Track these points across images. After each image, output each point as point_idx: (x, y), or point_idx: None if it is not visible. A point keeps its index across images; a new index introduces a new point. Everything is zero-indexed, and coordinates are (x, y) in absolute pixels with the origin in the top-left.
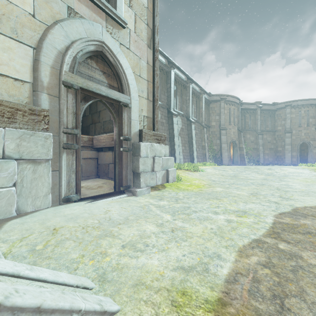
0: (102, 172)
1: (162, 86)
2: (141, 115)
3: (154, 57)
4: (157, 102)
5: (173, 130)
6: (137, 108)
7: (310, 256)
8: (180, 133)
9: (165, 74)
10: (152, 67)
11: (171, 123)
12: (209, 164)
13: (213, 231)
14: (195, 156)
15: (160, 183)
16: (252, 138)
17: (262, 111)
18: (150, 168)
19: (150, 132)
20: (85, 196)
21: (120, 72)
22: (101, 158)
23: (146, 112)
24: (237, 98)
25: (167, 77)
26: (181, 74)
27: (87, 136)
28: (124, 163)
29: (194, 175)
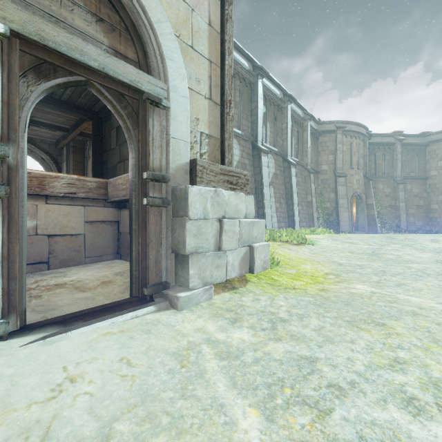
0: (125, 248)
1: (244, 105)
2: (195, 131)
3: (224, 12)
4: (231, 107)
5: (260, 175)
6: (184, 114)
7: None
8: (273, 182)
9: (248, 86)
10: (220, 36)
11: (257, 165)
12: (321, 231)
13: None
14: (297, 218)
15: (235, 275)
16: (387, 189)
17: (405, 146)
18: (213, 244)
19: (214, 165)
20: (47, 315)
21: (143, 25)
22: (124, 221)
23: (207, 126)
24: (363, 127)
25: (251, 91)
26: (275, 88)
27: (95, 179)
28: (151, 233)
29: (300, 251)
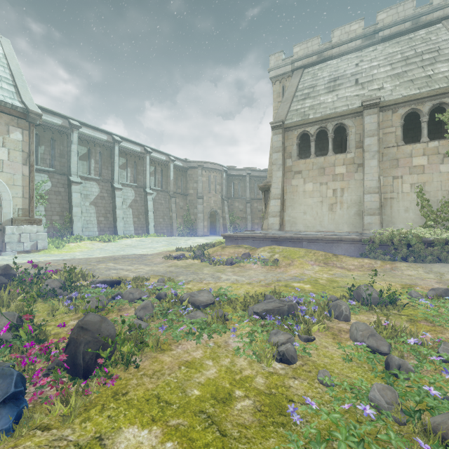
0: None
1: (104, 161)
2: (15, 208)
3: (29, 170)
4: (33, 198)
5: (115, 203)
6: (9, 205)
7: (12, 265)
8: (132, 205)
9: (108, 149)
10: (29, 177)
11: (113, 197)
12: (153, 236)
13: (0, 263)
14: (152, 228)
15: (28, 249)
16: (241, 206)
17: (253, 177)
18: (17, 240)
19: (21, 218)
20: None
21: None
22: None
23: (22, 206)
24: (218, 165)
25: (111, 152)
26: (135, 145)
27: None
28: None
29: (99, 245)
